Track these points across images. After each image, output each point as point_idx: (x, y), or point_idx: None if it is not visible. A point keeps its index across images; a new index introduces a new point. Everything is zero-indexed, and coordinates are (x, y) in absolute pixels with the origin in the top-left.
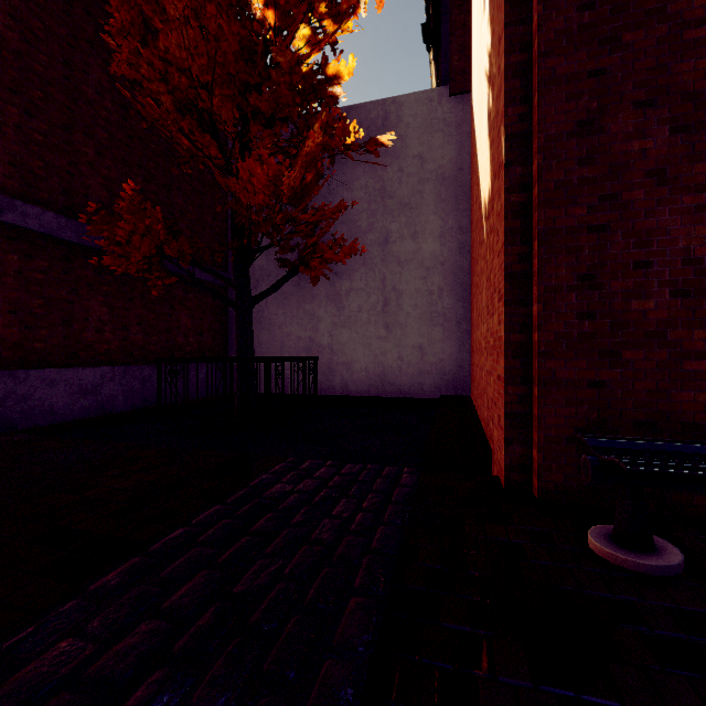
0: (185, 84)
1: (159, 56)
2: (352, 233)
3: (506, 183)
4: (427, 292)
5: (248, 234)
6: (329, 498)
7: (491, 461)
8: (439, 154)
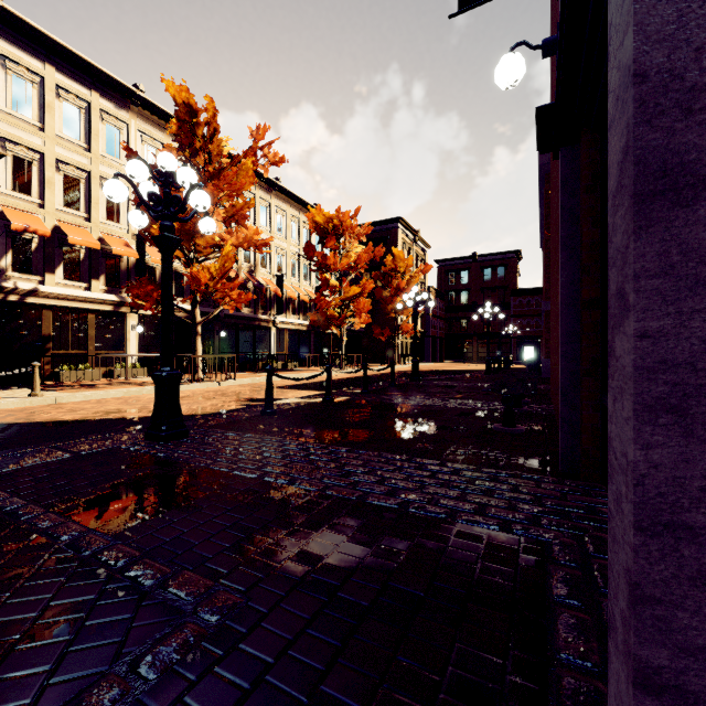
0: None
1: None
2: None
3: None
4: None
5: None
6: None
7: None
8: None
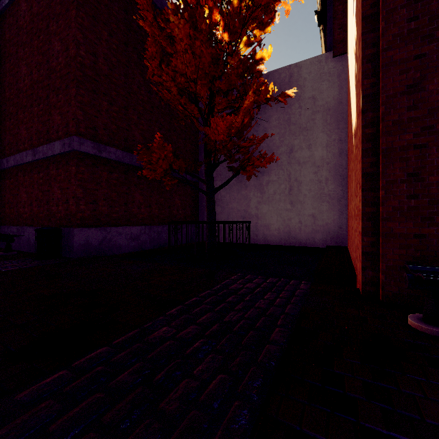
0: (183, 81)
1: (172, 69)
2: (270, 147)
3: (363, 123)
4: (317, 181)
5: (214, 155)
6: (261, 291)
7: (356, 282)
8: (326, 95)
